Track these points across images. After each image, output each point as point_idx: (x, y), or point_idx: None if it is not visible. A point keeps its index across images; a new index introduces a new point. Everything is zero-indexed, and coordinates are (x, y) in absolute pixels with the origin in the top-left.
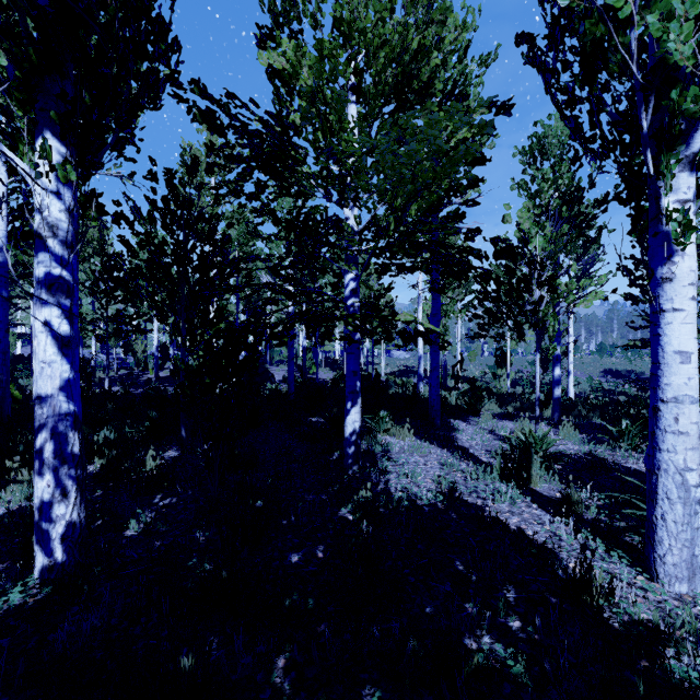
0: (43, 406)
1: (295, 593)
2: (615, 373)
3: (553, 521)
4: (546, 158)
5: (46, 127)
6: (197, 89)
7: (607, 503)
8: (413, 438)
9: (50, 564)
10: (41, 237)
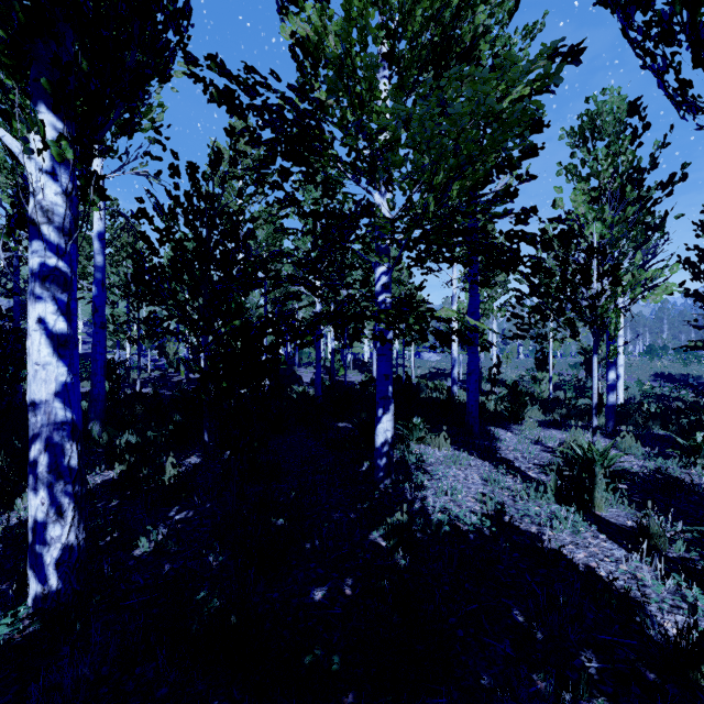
0: (37, 413)
1: (318, 646)
2: (667, 377)
3: (630, 558)
4: (599, 137)
5: (40, 99)
6: (213, 64)
7: (694, 536)
8: (450, 447)
9: (44, 593)
10: (34, 224)
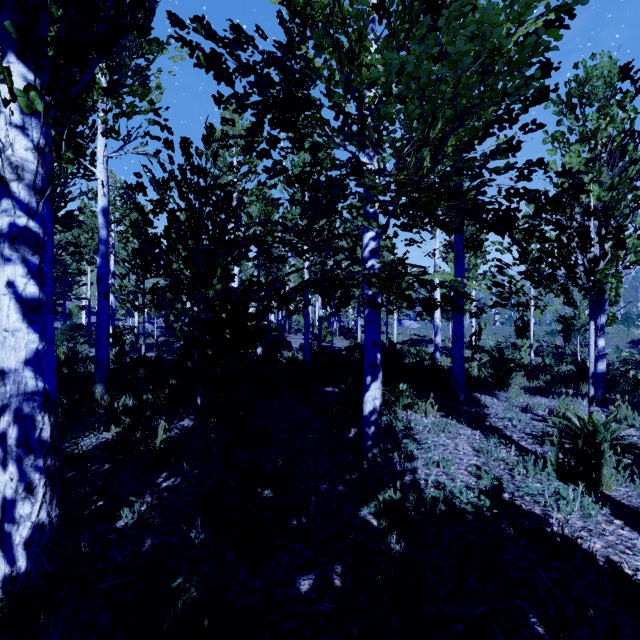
0: (6, 383)
1: None
2: None
3: None
4: (588, 103)
5: (10, 49)
6: (199, 25)
7: None
8: (438, 414)
9: (13, 575)
10: (3, 181)
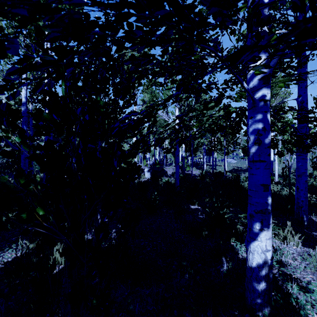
0: None
1: None
2: None
3: None
4: None
5: None
6: None
7: None
8: (300, 244)
9: None
10: None
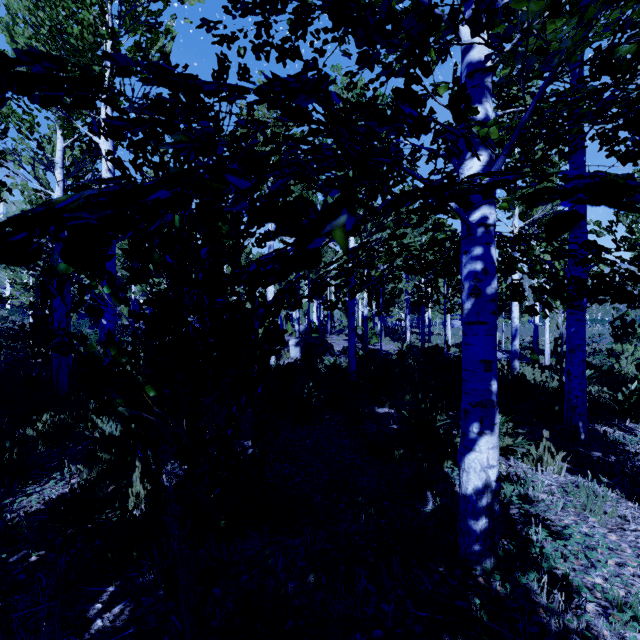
0: None
1: None
2: None
3: None
4: None
5: None
6: None
7: None
8: (564, 470)
9: None
10: None
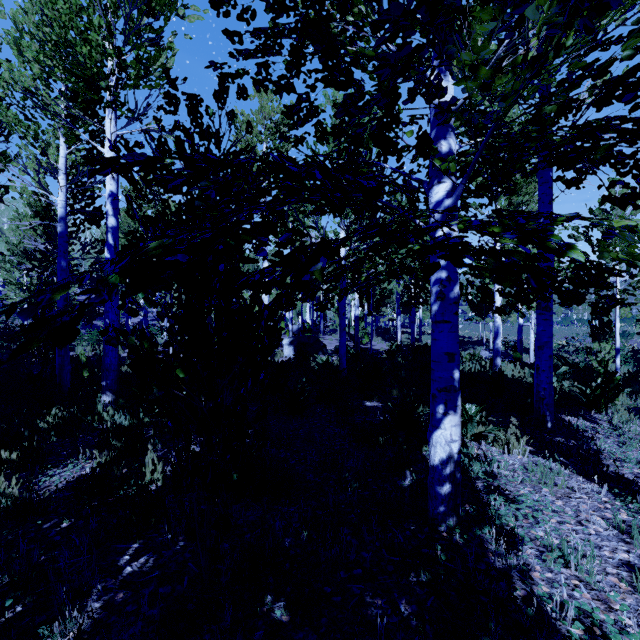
0: None
1: None
2: None
3: None
4: None
5: None
6: None
7: None
8: (527, 451)
9: None
10: None
